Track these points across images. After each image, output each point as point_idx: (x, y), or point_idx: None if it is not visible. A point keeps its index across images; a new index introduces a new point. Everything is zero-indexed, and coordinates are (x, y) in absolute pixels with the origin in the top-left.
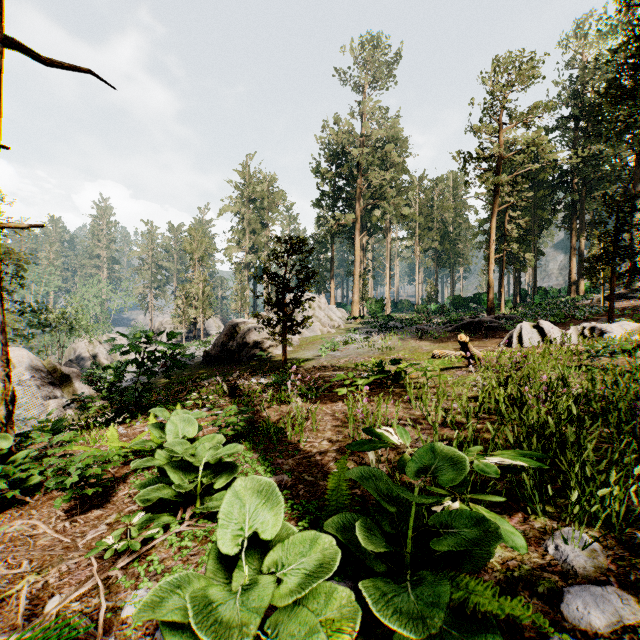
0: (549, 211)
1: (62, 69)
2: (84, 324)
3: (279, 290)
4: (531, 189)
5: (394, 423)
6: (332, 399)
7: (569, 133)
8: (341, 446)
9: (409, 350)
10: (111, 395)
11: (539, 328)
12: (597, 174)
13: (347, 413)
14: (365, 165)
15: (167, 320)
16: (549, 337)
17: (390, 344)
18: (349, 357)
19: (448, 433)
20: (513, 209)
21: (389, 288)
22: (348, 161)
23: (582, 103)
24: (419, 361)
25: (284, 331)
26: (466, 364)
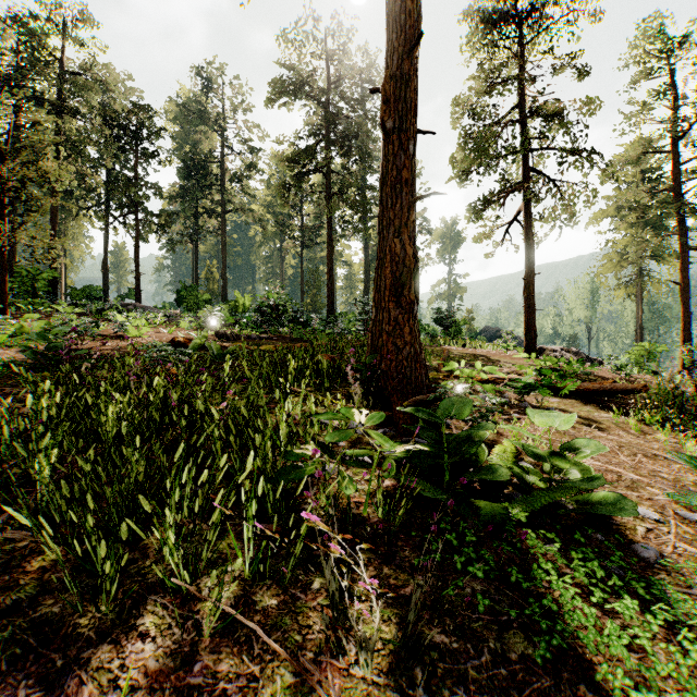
0: None
1: None
2: None
3: None
4: None
5: None
6: None
7: None
8: None
9: None
10: None
11: None
12: None
13: None
14: None
15: None
16: None
17: None
18: None
19: None
20: None
21: None
22: None
23: None
24: None
25: None
26: None
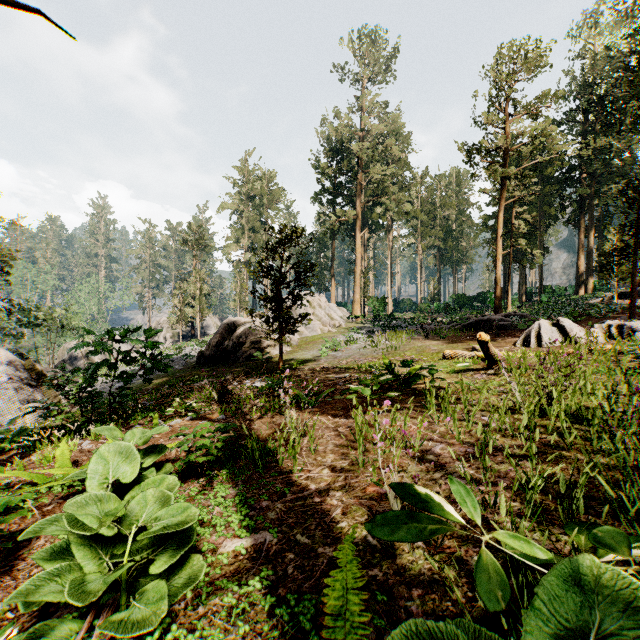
0: (556, 207)
1: (1, 3)
2: (76, 323)
3: (276, 285)
4: (537, 185)
5: (416, 445)
6: (334, 407)
7: (577, 127)
8: (348, 481)
9: (416, 350)
10: (80, 402)
11: (559, 326)
12: (605, 169)
13: (353, 427)
14: (366, 161)
15: (164, 319)
16: (573, 336)
17: (394, 344)
18: (351, 358)
19: (492, 462)
20: (518, 205)
21: (391, 287)
22: (349, 156)
23: (591, 95)
24: (429, 362)
25: (281, 329)
26: (483, 366)
